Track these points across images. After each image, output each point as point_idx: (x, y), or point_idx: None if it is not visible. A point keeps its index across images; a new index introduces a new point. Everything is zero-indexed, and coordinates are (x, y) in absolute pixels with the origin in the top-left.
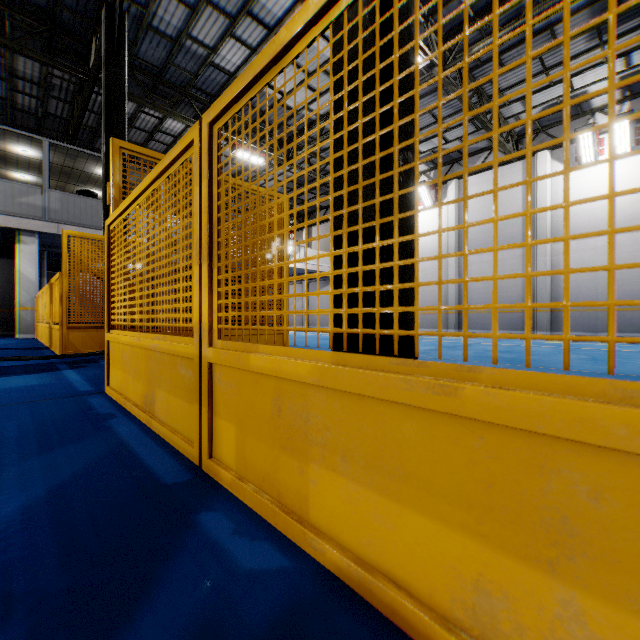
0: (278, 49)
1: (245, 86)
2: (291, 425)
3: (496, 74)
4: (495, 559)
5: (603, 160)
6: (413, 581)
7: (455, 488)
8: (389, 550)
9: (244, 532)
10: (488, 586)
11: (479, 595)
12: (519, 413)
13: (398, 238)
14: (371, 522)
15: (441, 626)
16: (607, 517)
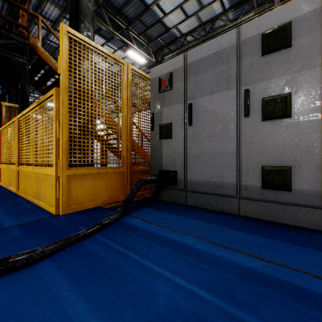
0: None
1: None
2: None
3: None
4: None
5: None
6: None
7: None
8: None
9: None
10: None
11: None
12: None
13: None
14: None
15: None
16: None
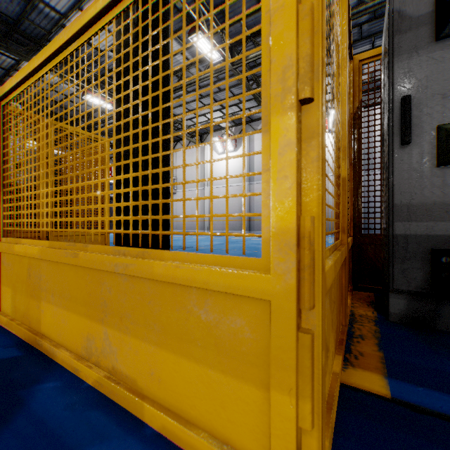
0: (26, 73)
1: (14, 86)
2: (35, 282)
3: (93, 121)
4: (91, 324)
5: (113, 165)
6: (72, 345)
7: (83, 298)
8: (66, 335)
9: (3, 345)
10: (90, 337)
11: (88, 342)
12: (91, 262)
13: (69, 185)
14: (61, 324)
15: (75, 360)
16: (112, 297)
